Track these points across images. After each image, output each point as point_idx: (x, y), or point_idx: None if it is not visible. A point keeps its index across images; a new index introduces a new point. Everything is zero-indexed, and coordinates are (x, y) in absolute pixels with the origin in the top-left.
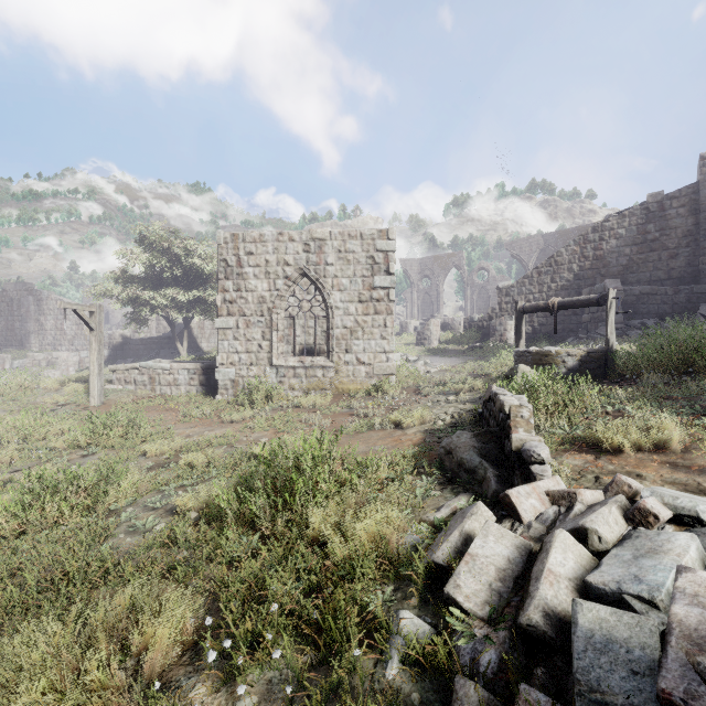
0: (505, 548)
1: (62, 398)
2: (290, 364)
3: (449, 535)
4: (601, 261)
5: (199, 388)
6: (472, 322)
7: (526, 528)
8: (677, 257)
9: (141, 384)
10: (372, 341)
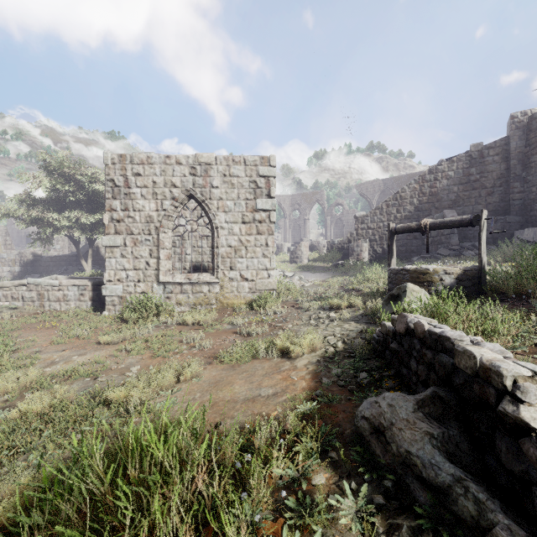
0: None
1: None
2: (177, 281)
3: None
4: (436, 197)
5: (89, 304)
6: (333, 244)
7: None
8: (493, 194)
9: (29, 300)
10: (254, 259)
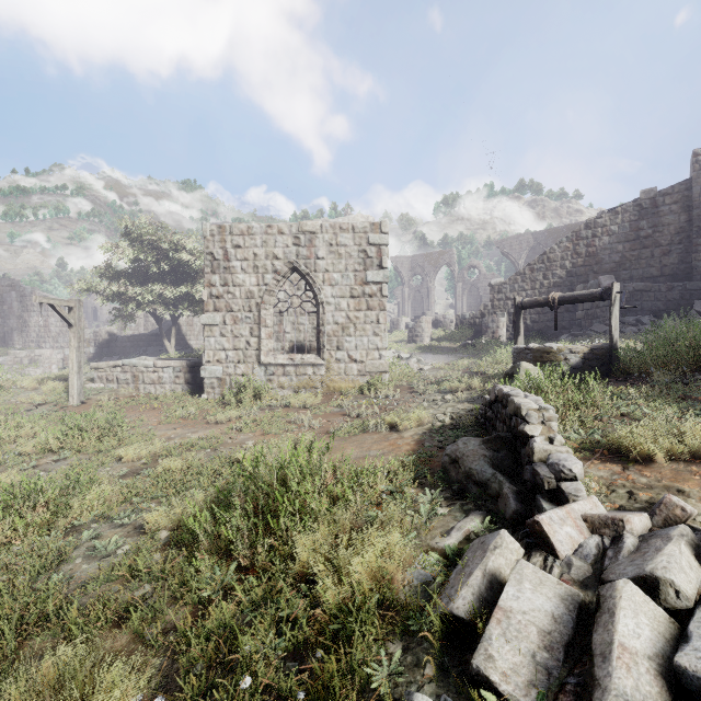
0: (547, 600)
1: (39, 398)
2: (279, 362)
3: (469, 575)
4: (594, 258)
5: (184, 387)
6: (464, 319)
7: (566, 567)
8: (670, 254)
9: (124, 382)
10: (364, 338)
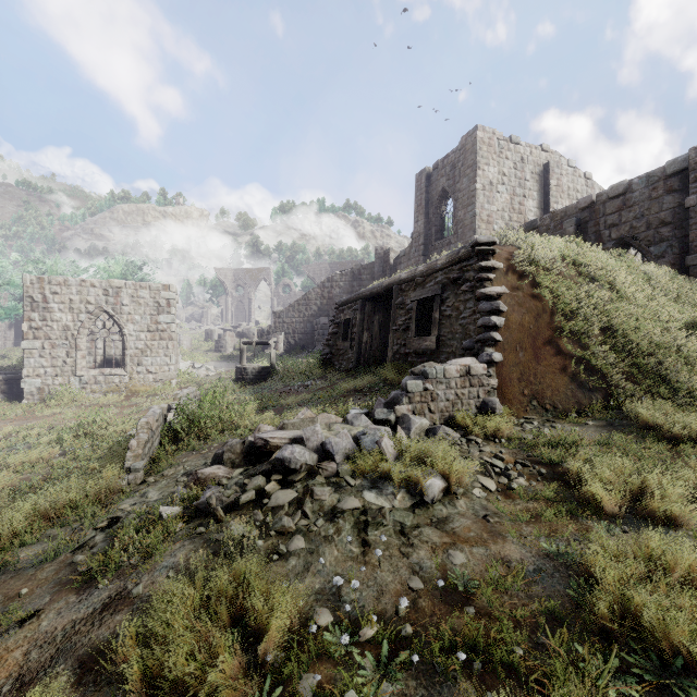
0: None
1: None
2: (92, 375)
3: None
4: (332, 301)
5: (0, 396)
6: (263, 333)
7: None
8: None
9: None
10: (158, 358)
